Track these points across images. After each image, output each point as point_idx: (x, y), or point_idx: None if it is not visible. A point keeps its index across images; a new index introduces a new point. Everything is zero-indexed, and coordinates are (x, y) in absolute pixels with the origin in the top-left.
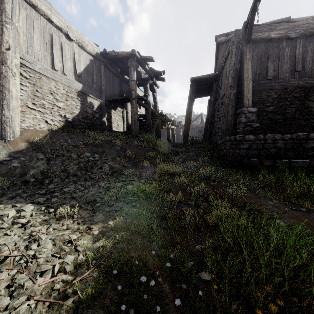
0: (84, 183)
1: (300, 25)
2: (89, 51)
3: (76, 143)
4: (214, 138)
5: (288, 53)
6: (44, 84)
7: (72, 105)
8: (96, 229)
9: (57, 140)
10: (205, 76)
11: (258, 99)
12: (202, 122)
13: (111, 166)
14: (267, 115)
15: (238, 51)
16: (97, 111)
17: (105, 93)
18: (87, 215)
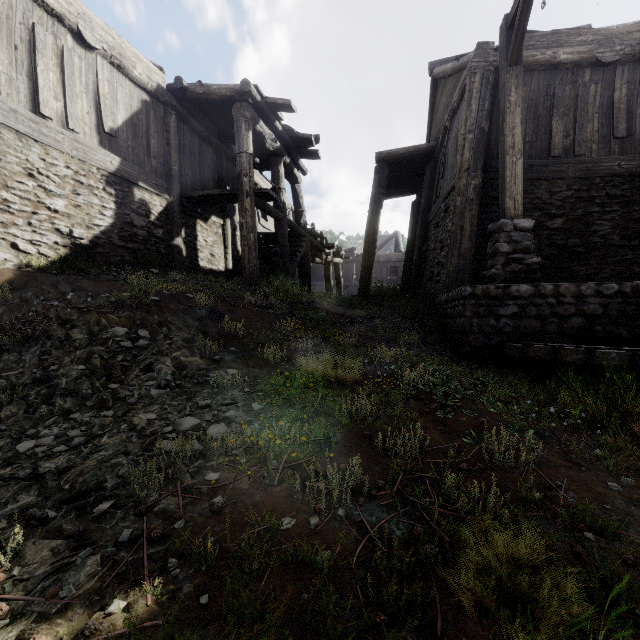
0: (91, 418)
1: (623, 34)
2: (139, 80)
3: (90, 303)
4: (427, 287)
5: (596, 98)
6: (8, 149)
7: (91, 206)
8: None
9: (36, 293)
10: (408, 151)
11: (529, 200)
12: (398, 250)
13: (180, 361)
14: (549, 236)
15: (485, 89)
16: (159, 223)
17: (180, 181)
18: (49, 562)
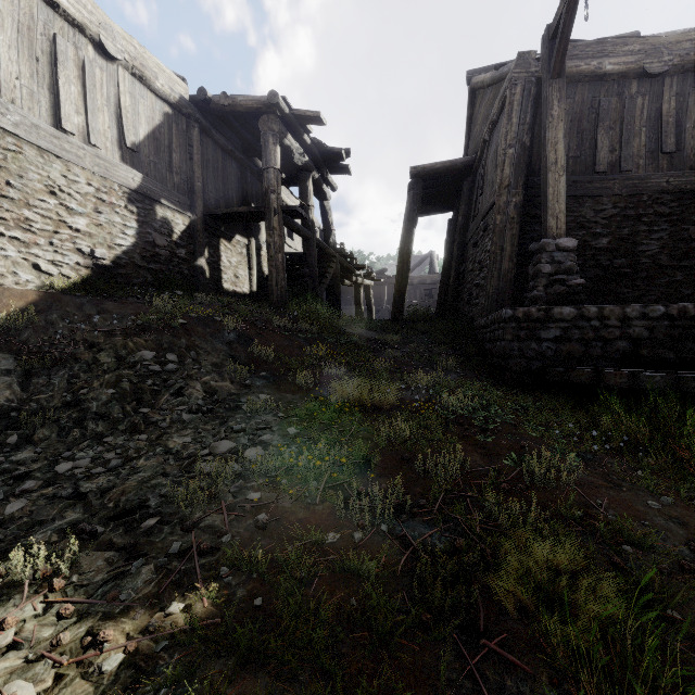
0: (125, 442)
1: (671, 44)
2: (161, 92)
3: (116, 326)
4: (465, 310)
5: (643, 111)
6: (30, 166)
7: (113, 224)
8: (120, 646)
9: (61, 316)
10: (444, 165)
11: (573, 218)
12: (432, 272)
13: (210, 385)
14: (594, 256)
15: (526, 101)
16: (182, 242)
17: (203, 198)
18: (104, 570)
